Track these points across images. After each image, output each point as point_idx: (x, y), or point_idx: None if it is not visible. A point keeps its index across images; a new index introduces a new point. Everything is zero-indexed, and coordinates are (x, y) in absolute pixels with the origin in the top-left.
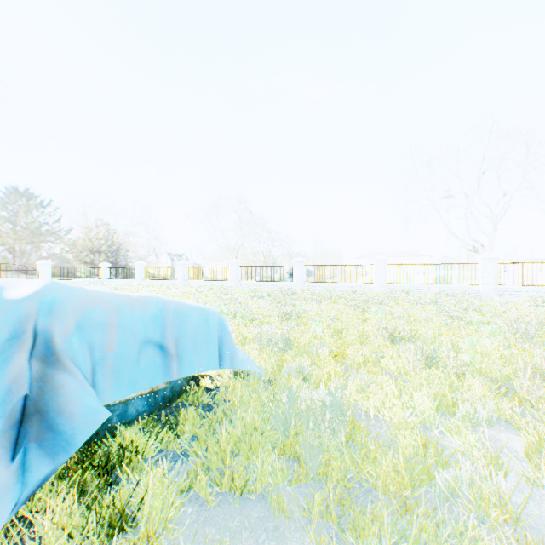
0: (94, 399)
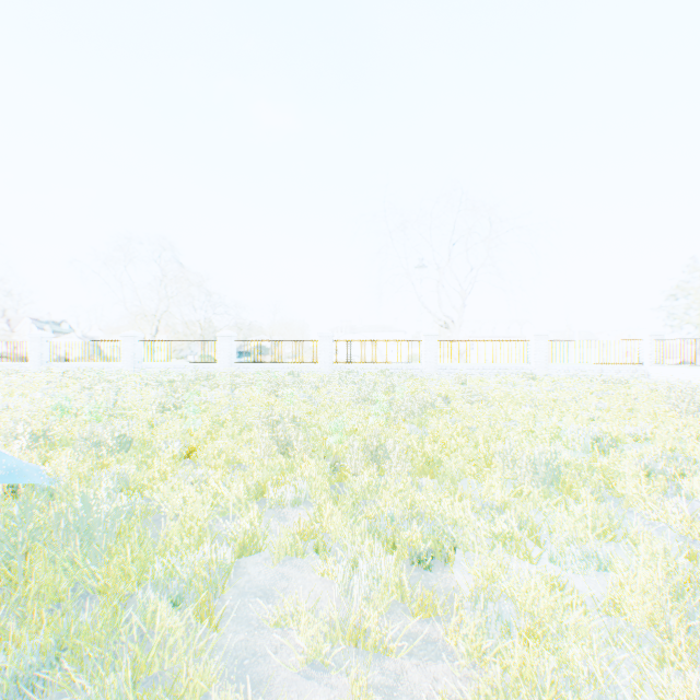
0: None
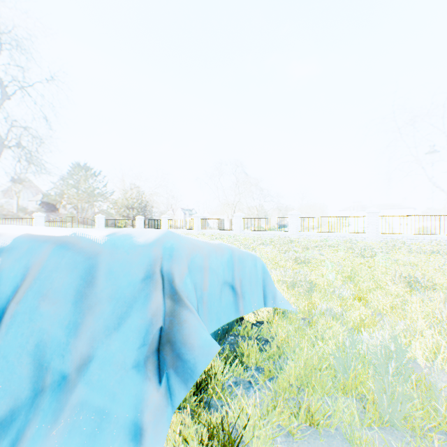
0: (208, 334)
